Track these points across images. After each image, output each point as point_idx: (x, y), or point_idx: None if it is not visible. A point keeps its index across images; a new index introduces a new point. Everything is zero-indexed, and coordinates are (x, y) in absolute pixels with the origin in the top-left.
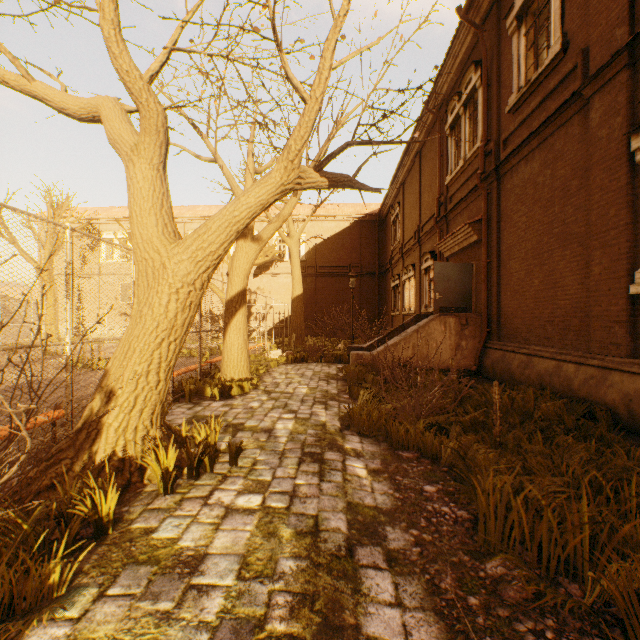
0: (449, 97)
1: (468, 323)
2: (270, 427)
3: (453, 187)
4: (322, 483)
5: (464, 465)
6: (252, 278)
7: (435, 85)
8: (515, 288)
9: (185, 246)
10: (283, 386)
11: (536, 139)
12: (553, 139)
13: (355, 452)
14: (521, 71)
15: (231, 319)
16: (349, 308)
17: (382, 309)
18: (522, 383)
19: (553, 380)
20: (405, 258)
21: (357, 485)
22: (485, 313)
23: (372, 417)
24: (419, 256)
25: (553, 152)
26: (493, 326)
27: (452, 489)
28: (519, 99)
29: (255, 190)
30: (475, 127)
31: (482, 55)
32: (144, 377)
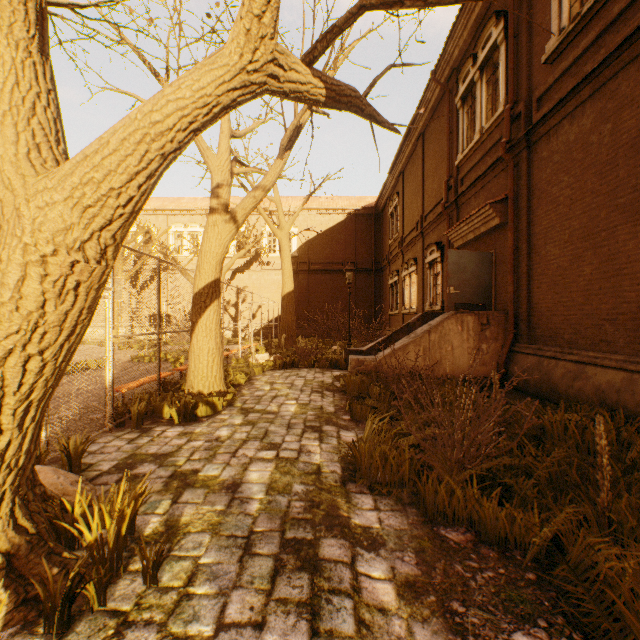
0: (460, 65)
1: (489, 322)
2: (236, 479)
3: (465, 167)
4: None
5: (583, 588)
6: (240, 275)
7: (444, 51)
8: (554, 279)
9: (59, 176)
10: (266, 402)
11: (589, 87)
12: (616, 82)
13: (370, 534)
14: (563, 8)
15: (199, 317)
16: (344, 307)
17: (378, 308)
18: (570, 398)
19: (624, 398)
20: (405, 252)
21: (385, 639)
22: (511, 310)
23: (390, 461)
24: (422, 249)
25: (616, 99)
26: (522, 326)
27: None
28: (562, 42)
29: (192, 76)
30: (493, 94)
31: None
32: None
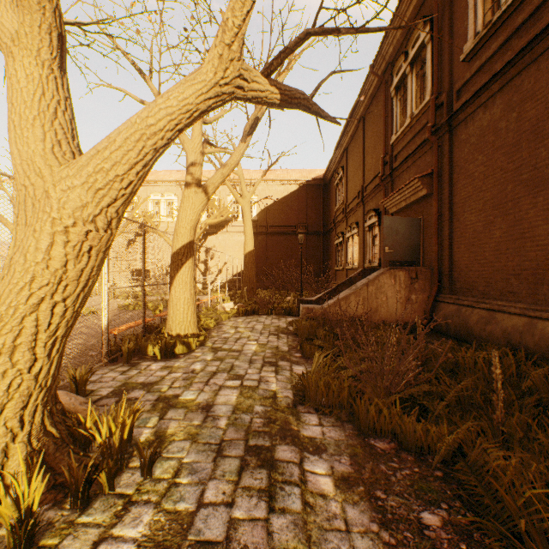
0: (394, 60)
1: (418, 277)
2: (209, 402)
3: (398, 146)
4: (272, 517)
5: (476, 479)
6: (209, 236)
7: (381, 48)
8: (471, 240)
9: (78, 166)
10: (231, 342)
11: (498, 82)
12: (520, 79)
13: (315, 442)
14: (478, 16)
15: (177, 272)
16: (296, 263)
17: (326, 264)
18: (483, 340)
19: (525, 339)
20: (348, 217)
21: (324, 515)
22: (436, 266)
23: (332, 388)
24: (363, 214)
25: (520, 93)
26: (445, 280)
27: (464, 520)
28: (477, 44)
29: (178, 89)
30: (422, 85)
31: (433, 7)
32: (6, 356)
